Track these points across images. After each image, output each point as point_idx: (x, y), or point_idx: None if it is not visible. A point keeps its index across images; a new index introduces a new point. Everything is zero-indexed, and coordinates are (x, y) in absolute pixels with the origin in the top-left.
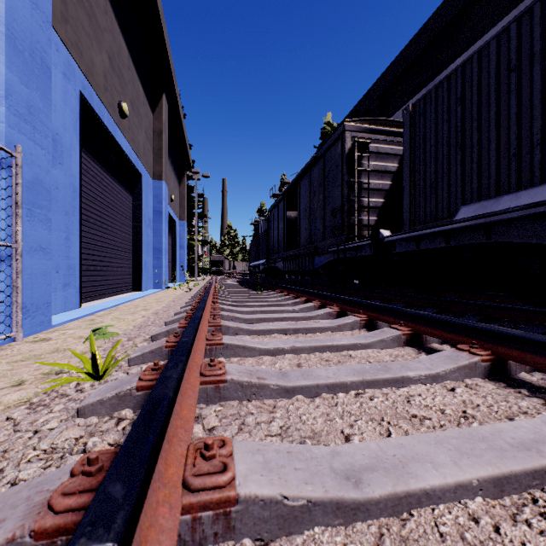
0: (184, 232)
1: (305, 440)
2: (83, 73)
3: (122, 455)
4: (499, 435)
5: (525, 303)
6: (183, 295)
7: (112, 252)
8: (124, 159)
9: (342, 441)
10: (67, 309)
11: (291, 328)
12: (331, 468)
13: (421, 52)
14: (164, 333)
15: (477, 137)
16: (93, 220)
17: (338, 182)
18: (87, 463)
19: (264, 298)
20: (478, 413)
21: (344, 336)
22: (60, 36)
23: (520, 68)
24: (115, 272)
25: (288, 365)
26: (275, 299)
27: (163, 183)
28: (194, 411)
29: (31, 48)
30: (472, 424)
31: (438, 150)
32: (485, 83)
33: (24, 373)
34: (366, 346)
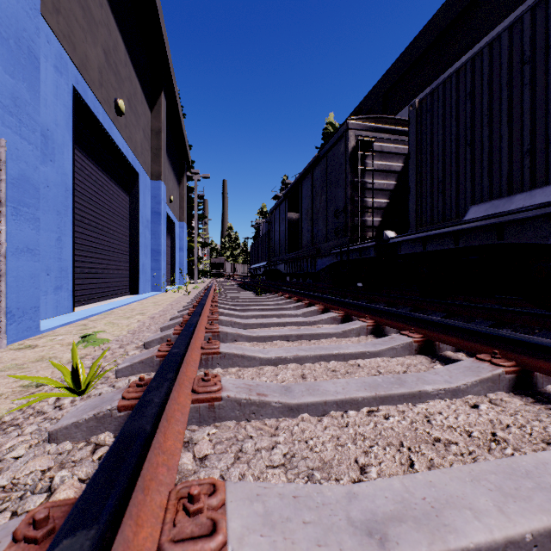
0: (184, 234)
1: (314, 473)
2: (76, 67)
3: (62, 536)
4: (545, 469)
5: (540, 307)
6: (182, 298)
7: (108, 253)
8: (120, 158)
9: (357, 473)
10: (59, 313)
11: (294, 334)
12: (348, 519)
13: (425, 50)
14: (157, 340)
15: (488, 134)
16: (88, 221)
17: (341, 182)
18: (32, 525)
19: (264, 301)
20: (509, 436)
21: (351, 343)
22: (52, 27)
23: (535, 60)
24: (111, 275)
25: (292, 377)
26: (277, 303)
27: (161, 184)
28: (181, 440)
29: (16, 36)
30: (505, 450)
31: (446, 148)
32: (496, 76)
33: (1, 385)
34: (375, 355)
